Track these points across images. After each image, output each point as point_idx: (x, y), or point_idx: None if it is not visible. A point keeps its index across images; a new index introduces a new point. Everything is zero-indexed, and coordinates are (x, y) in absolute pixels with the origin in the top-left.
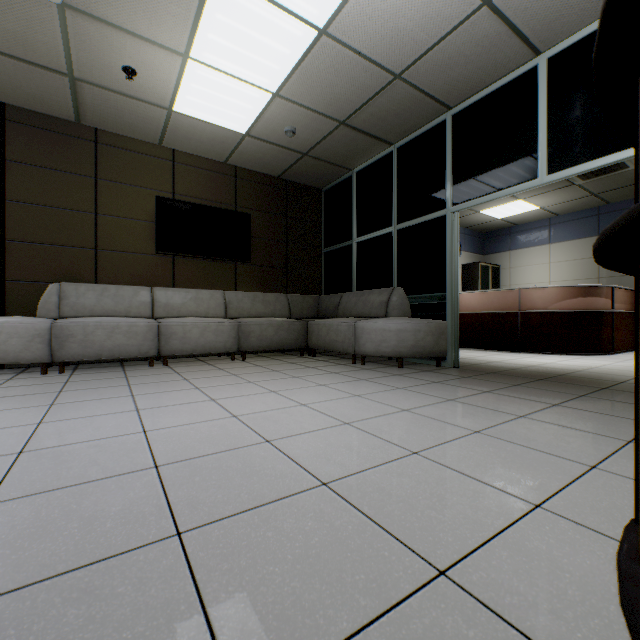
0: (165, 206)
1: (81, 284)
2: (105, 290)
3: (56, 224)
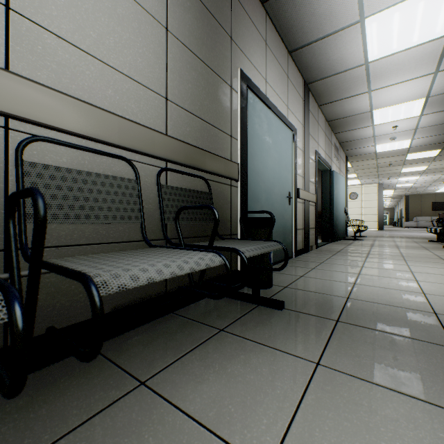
0: (433, 203)
1: (418, 217)
2: (422, 217)
3: (414, 209)
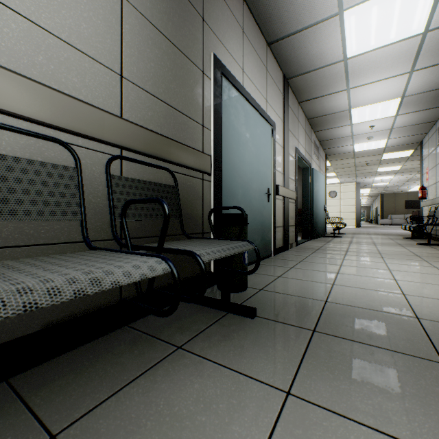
0: (406, 202)
1: (393, 214)
2: (396, 215)
3: (389, 207)
